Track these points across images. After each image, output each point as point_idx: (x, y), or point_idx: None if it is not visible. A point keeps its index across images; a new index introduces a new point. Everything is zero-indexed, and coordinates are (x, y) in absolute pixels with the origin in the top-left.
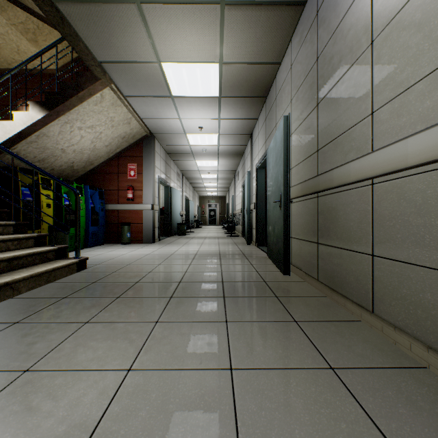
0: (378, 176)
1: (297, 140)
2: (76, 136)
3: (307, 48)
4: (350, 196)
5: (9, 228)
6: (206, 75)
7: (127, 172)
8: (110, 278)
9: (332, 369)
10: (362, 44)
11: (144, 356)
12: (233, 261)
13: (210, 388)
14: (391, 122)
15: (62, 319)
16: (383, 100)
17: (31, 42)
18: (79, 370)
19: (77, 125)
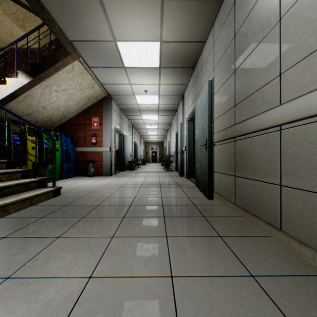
0: (285, 124)
1: (218, 98)
2: (53, 97)
3: (226, 29)
4: (262, 140)
5: (2, 164)
6: (150, 51)
7: (92, 123)
8: (78, 202)
9: (252, 276)
10: (271, 21)
11: (102, 266)
12: (170, 189)
13: (155, 293)
14: (297, 81)
15: (40, 235)
16: (289, 64)
17: (21, 27)
18: (50, 277)
19: (54, 88)
